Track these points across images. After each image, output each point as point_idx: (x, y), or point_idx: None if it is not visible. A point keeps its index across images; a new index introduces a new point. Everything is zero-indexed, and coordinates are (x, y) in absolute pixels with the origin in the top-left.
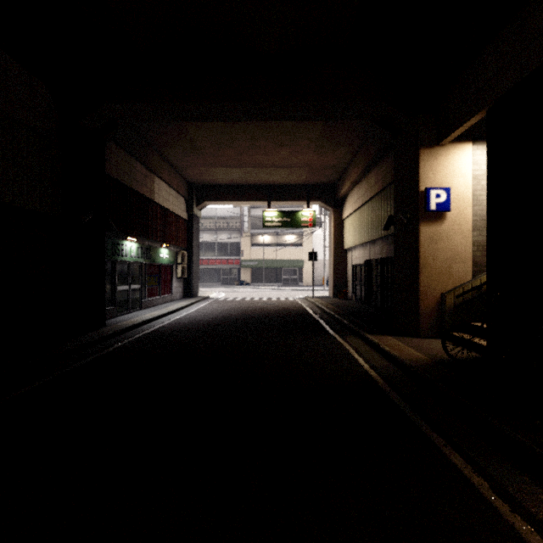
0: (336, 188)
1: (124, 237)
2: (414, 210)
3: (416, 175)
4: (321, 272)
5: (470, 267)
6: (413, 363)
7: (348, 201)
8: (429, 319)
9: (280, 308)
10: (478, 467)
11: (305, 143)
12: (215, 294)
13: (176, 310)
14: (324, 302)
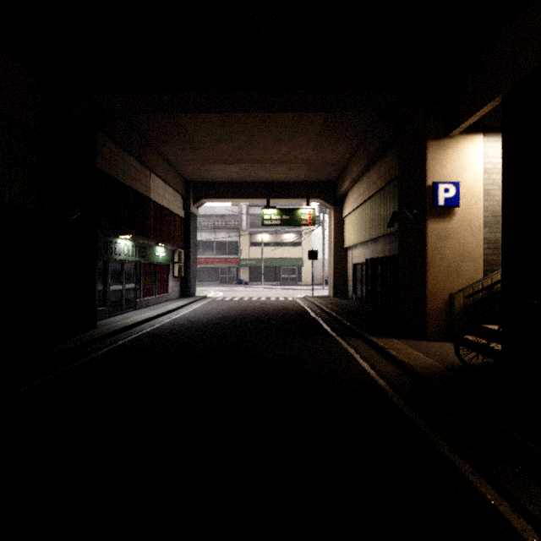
0: (336, 186)
1: (117, 235)
2: (421, 206)
3: (423, 168)
4: (320, 271)
5: (480, 266)
6: (424, 370)
7: (348, 198)
8: (437, 321)
9: (279, 308)
10: (517, 503)
11: (304, 138)
12: (213, 294)
13: (171, 310)
14: (324, 302)
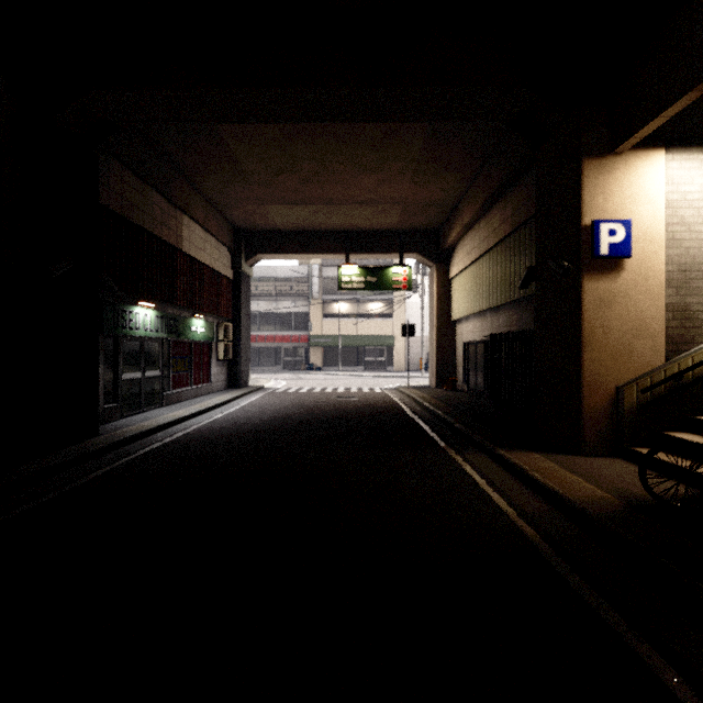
0: (440, 236)
1: (134, 302)
2: (573, 256)
3: (576, 200)
4: (416, 353)
5: (662, 345)
6: (592, 508)
7: (457, 253)
8: (598, 426)
9: (362, 404)
10: None
11: (398, 167)
12: (273, 383)
13: (212, 407)
14: (425, 395)
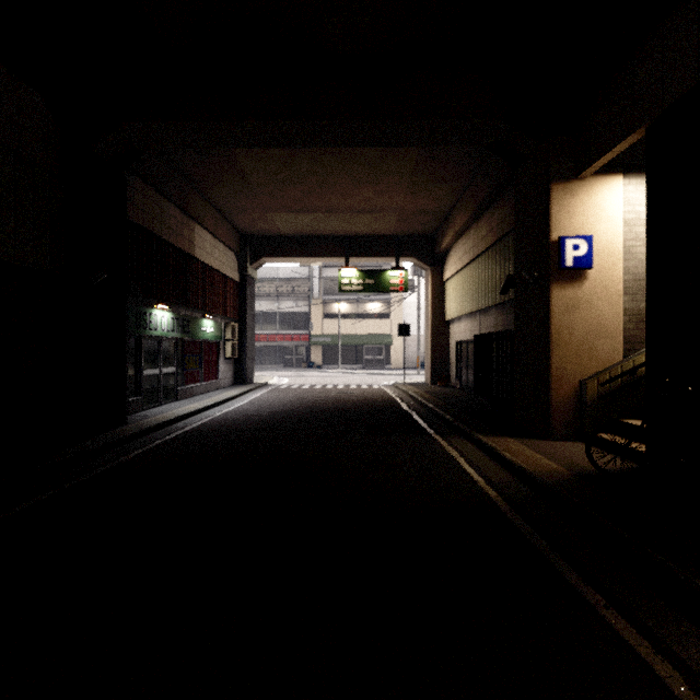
0: (435, 241)
1: (153, 305)
2: (543, 267)
3: (546, 219)
4: (414, 351)
5: (619, 344)
6: (546, 477)
7: (450, 257)
8: (564, 415)
9: (361, 398)
10: (661, 643)
11: (394, 180)
12: (276, 380)
13: (222, 401)
14: (419, 390)
